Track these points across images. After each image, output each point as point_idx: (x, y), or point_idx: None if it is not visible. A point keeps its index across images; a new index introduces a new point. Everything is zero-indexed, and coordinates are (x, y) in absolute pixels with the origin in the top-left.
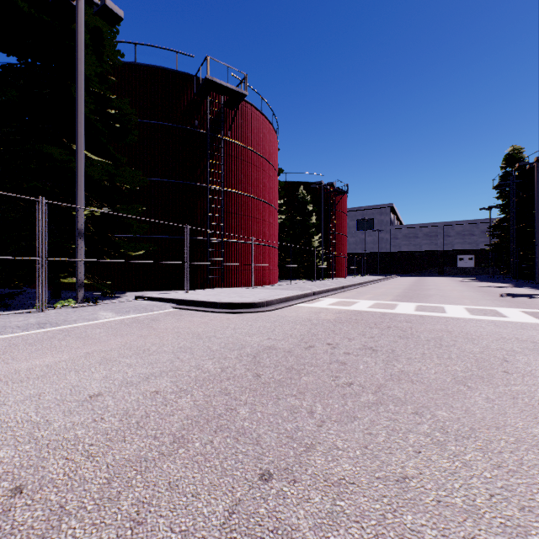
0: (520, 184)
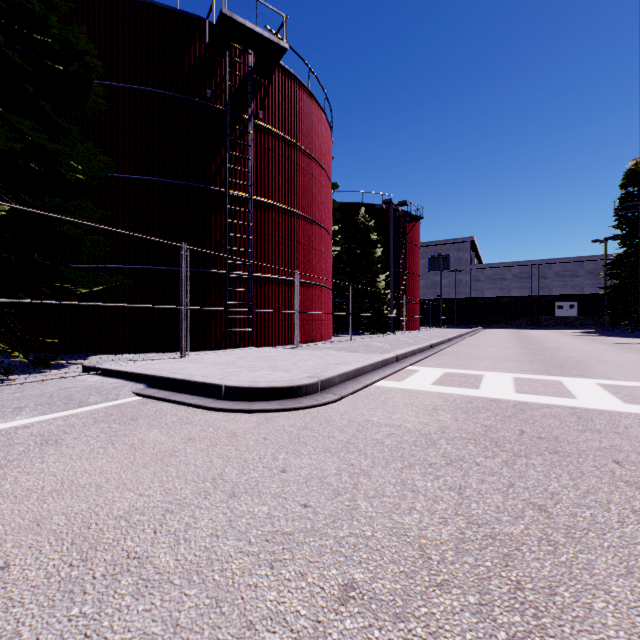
0: None
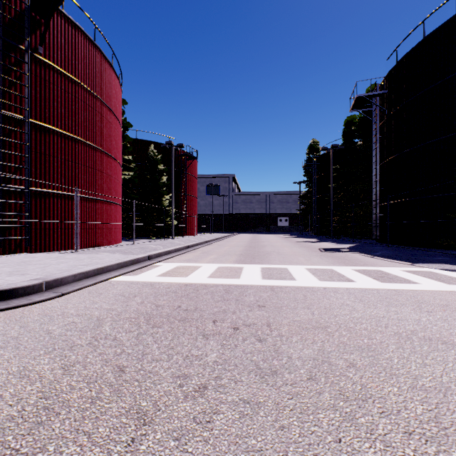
0: (319, 165)
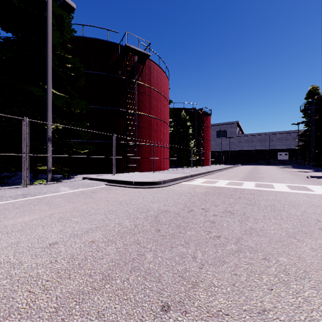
0: (317, 108)
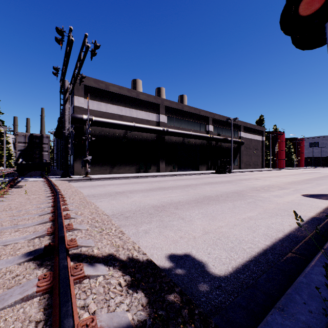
0: None
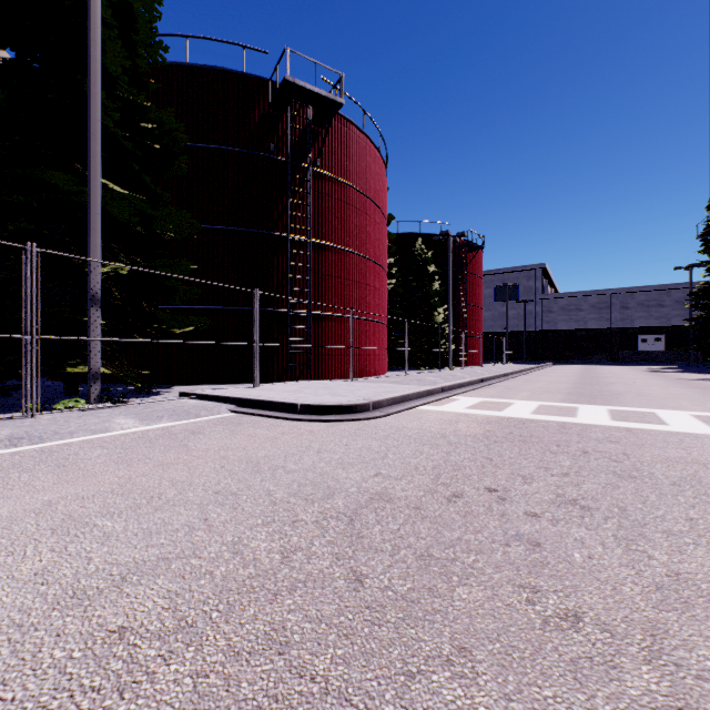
0: None
